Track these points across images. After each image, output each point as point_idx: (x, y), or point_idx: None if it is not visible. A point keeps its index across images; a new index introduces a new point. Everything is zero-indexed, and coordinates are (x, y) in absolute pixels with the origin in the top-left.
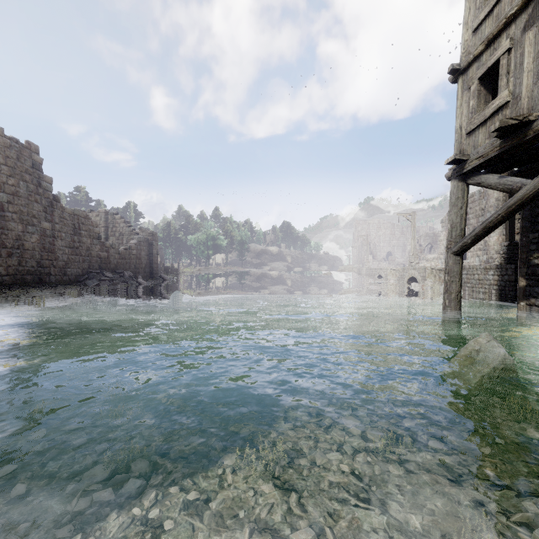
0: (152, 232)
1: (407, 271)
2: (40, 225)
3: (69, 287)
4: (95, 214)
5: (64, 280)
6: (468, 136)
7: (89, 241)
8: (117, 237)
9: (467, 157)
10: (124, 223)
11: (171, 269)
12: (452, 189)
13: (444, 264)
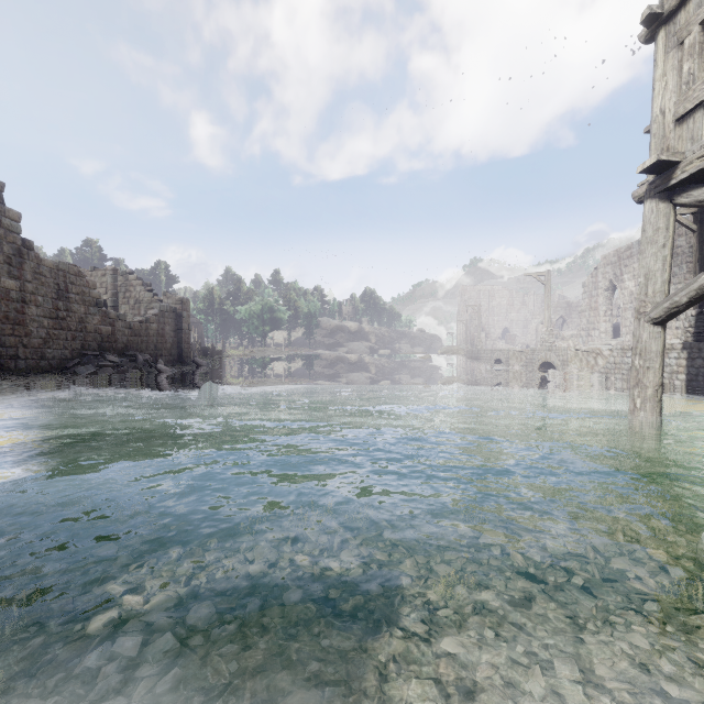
0: (180, 298)
1: (538, 353)
2: (0, 283)
3: (46, 377)
4: (101, 273)
5: (41, 367)
6: (679, 124)
7: (83, 309)
8: (132, 305)
9: (680, 157)
10: (141, 286)
11: (211, 351)
12: (647, 216)
13: (586, 343)
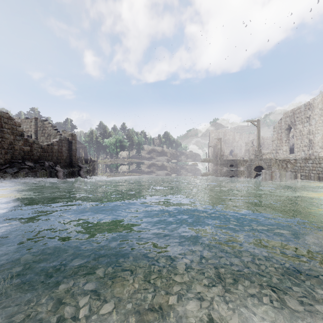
0: (71, 133)
1: (254, 161)
2: None
3: None
4: (30, 120)
5: None
6: None
7: (12, 137)
8: (46, 137)
9: None
10: (51, 127)
11: (90, 161)
12: None
13: (275, 156)
